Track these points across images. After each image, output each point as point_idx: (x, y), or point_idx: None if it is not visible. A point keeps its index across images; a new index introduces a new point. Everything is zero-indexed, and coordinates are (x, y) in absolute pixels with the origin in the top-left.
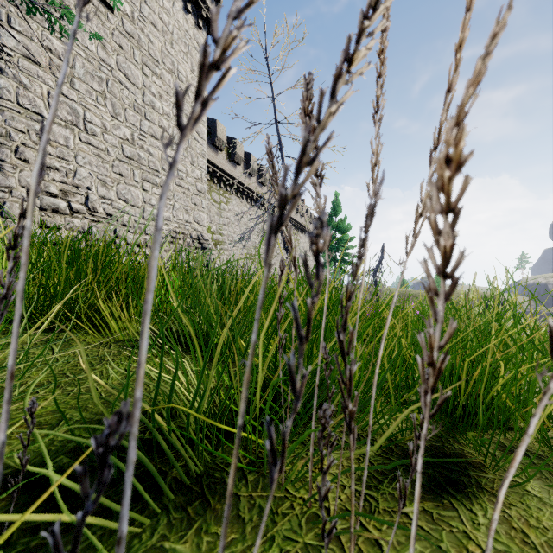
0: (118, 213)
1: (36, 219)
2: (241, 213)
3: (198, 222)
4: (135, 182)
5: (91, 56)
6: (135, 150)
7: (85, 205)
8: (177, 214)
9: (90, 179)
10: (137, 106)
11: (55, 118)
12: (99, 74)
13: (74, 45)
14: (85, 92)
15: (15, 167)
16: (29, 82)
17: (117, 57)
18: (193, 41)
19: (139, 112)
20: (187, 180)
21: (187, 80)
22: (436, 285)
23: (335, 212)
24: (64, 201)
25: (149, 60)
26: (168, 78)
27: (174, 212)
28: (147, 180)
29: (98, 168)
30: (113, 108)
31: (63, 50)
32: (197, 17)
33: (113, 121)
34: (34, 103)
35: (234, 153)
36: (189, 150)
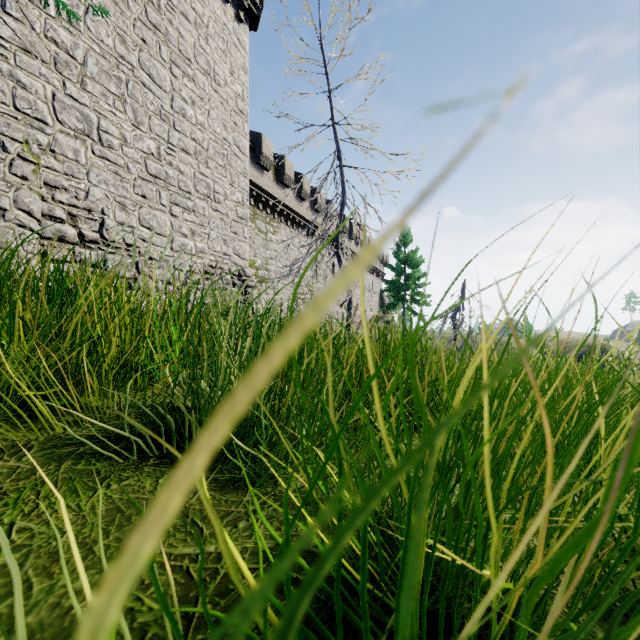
0: (141, 244)
1: (36, 249)
2: (288, 239)
3: (239, 255)
4: (161, 206)
5: (107, 51)
6: (161, 167)
7: (99, 233)
8: (213, 245)
9: (106, 201)
10: (165, 114)
11: (62, 126)
12: (117, 74)
13: (86, 37)
14: (100, 96)
15: (9, 184)
16: (29, 81)
17: (140, 53)
18: (233, 36)
19: (167, 121)
20: (225, 204)
21: (226, 84)
22: (526, 330)
23: (404, 243)
24: (73, 228)
25: (178, 59)
26: (202, 80)
27: (209, 242)
28: (176, 203)
29: (115, 188)
30: (135, 115)
31: (72, 43)
32: (238, 8)
33: (135, 131)
34: (36, 107)
35: (283, 173)
36: (228, 168)
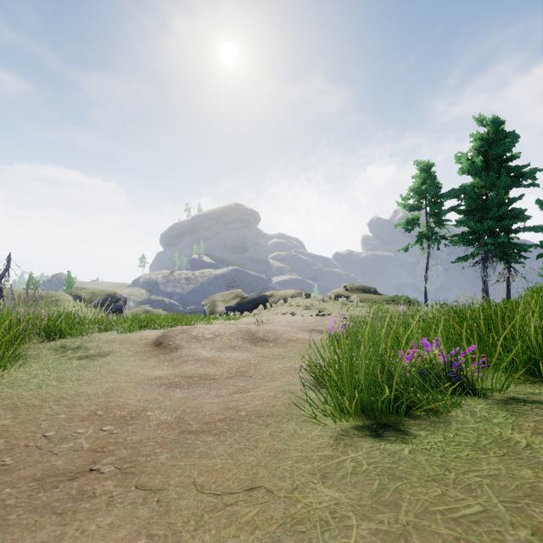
0: None
1: None
2: None
3: None
4: None
5: None
6: None
7: None
8: None
9: None
10: None
11: None
12: None
13: None
14: None
15: None
16: None
17: None
18: None
19: None
20: None
21: None
22: (69, 284)
23: None
24: None
25: None
26: None
27: None
28: None
29: None
30: None
31: None
32: None
33: None
34: None
35: None
36: None
